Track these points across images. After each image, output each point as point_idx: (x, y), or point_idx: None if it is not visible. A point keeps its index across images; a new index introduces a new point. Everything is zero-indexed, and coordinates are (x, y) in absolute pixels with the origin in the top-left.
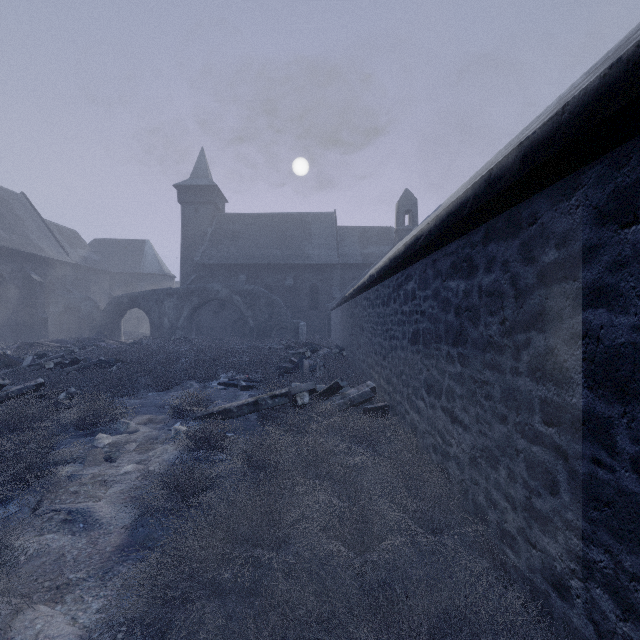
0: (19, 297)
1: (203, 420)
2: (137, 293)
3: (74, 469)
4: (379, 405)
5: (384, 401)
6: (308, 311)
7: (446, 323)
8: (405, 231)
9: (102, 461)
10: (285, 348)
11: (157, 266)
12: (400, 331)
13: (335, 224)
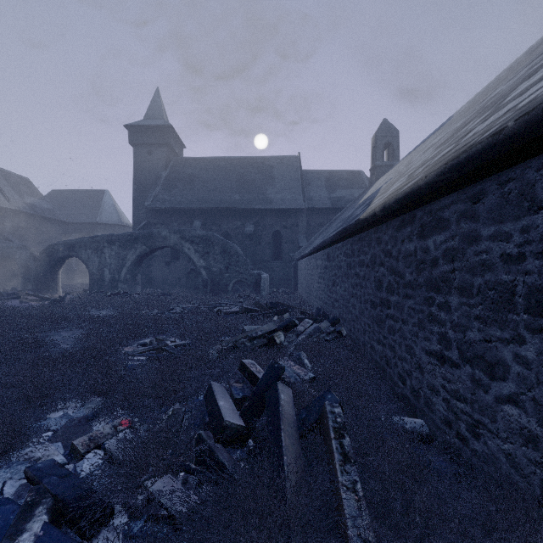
0: None
1: None
2: (74, 240)
3: None
4: None
5: None
6: (270, 261)
7: None
8: (384, 167)
9: None
10: (240, 312)
11: (115, 216)
12: None
13: (299, 167)
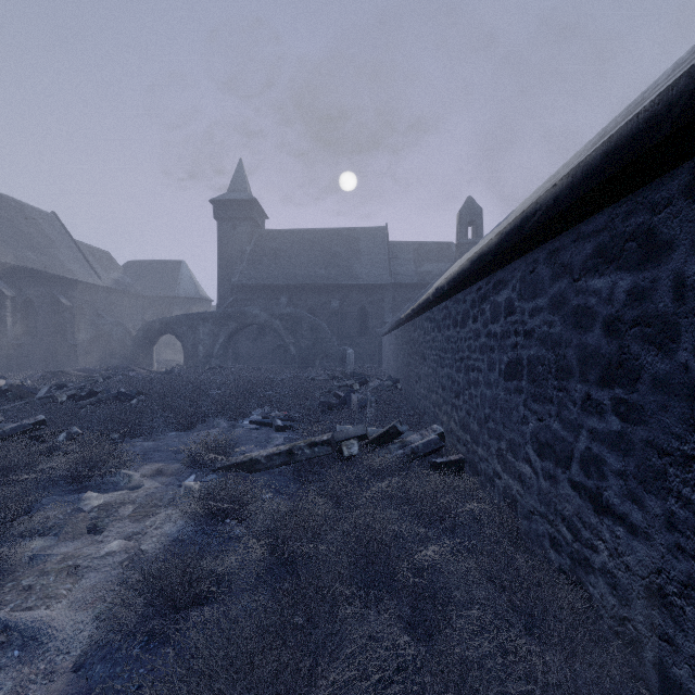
0: (48, 323)
1: (220, 476)
2: (170, 318)
3: (43, 545)
4: (452, 459)
5: (457, 452)
6: (356, 337)
7: (582, 348)
8: (468, 245)
9: (83, 532)
10: (330, 379)
11: (193, 289)
12: (484, 360)
13: (387, 239)
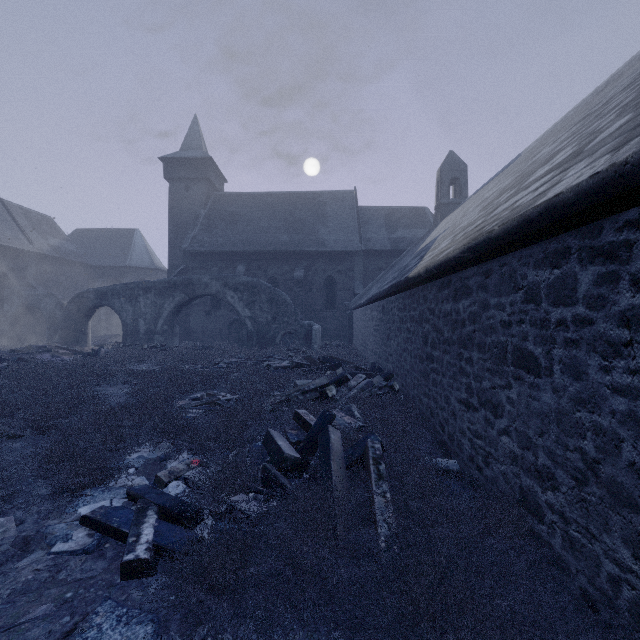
0: None
1: None
2: (106, 287)
3: None
4: None
5: None
6: (323, 310)
7: None
8: (450, 205)
9: None
10: (291, 367)
11: (147, 259)
12: None
13: (355, 203)
